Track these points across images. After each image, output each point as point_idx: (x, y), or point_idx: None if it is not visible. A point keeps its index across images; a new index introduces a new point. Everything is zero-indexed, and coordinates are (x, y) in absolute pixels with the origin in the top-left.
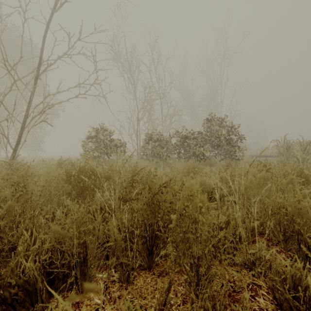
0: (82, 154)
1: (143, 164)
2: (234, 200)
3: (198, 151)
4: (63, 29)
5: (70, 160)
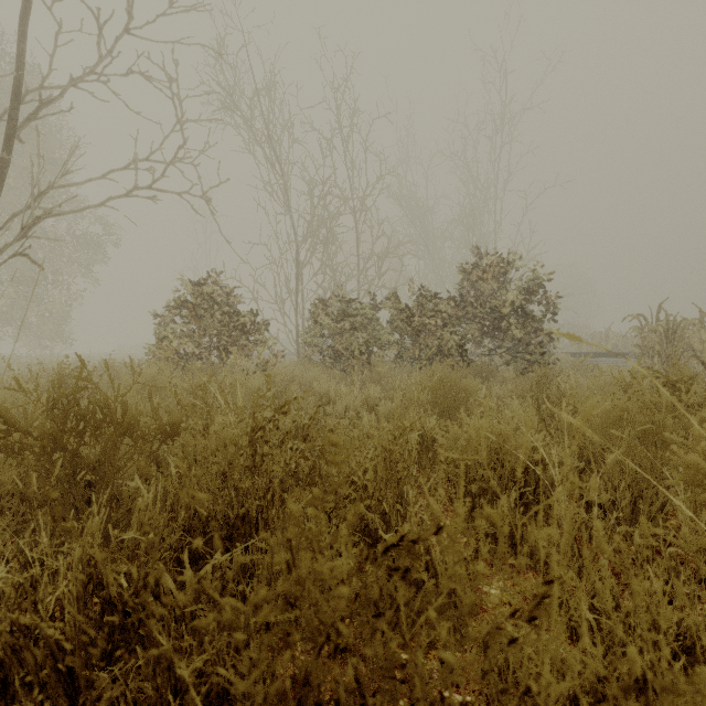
0: (149, 349)
1: (309, 377)
2: (658, 532)
3: (449, 343)
4: (91, 10)
5: (111, 366)
